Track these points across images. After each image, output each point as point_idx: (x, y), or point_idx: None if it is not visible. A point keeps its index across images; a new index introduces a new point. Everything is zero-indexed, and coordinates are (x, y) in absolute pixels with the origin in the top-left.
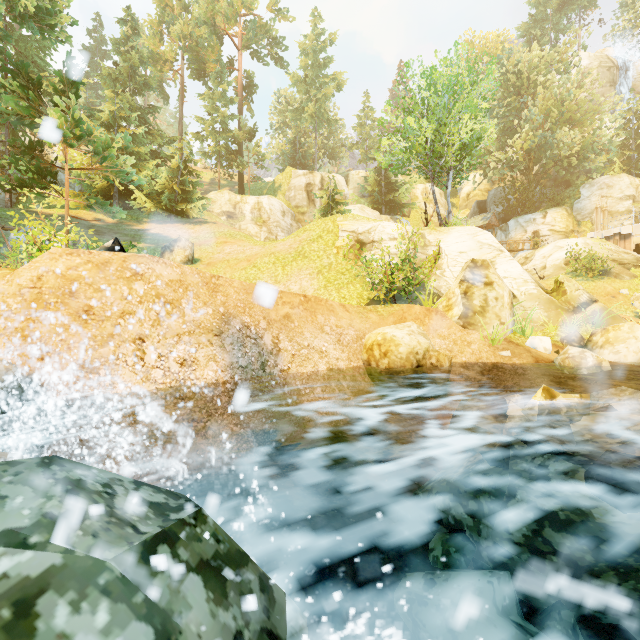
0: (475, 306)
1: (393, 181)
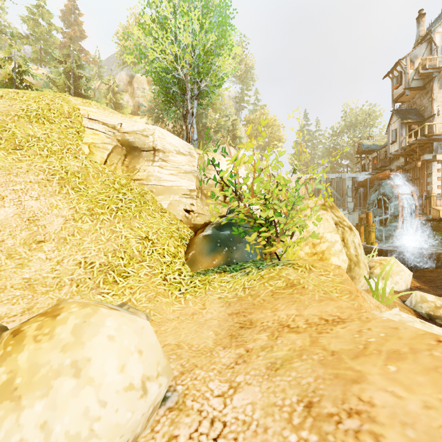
0: (353, 255)
1: (85, 94)
